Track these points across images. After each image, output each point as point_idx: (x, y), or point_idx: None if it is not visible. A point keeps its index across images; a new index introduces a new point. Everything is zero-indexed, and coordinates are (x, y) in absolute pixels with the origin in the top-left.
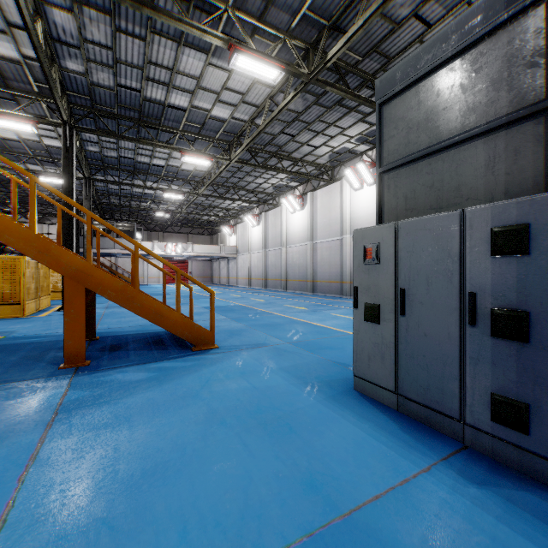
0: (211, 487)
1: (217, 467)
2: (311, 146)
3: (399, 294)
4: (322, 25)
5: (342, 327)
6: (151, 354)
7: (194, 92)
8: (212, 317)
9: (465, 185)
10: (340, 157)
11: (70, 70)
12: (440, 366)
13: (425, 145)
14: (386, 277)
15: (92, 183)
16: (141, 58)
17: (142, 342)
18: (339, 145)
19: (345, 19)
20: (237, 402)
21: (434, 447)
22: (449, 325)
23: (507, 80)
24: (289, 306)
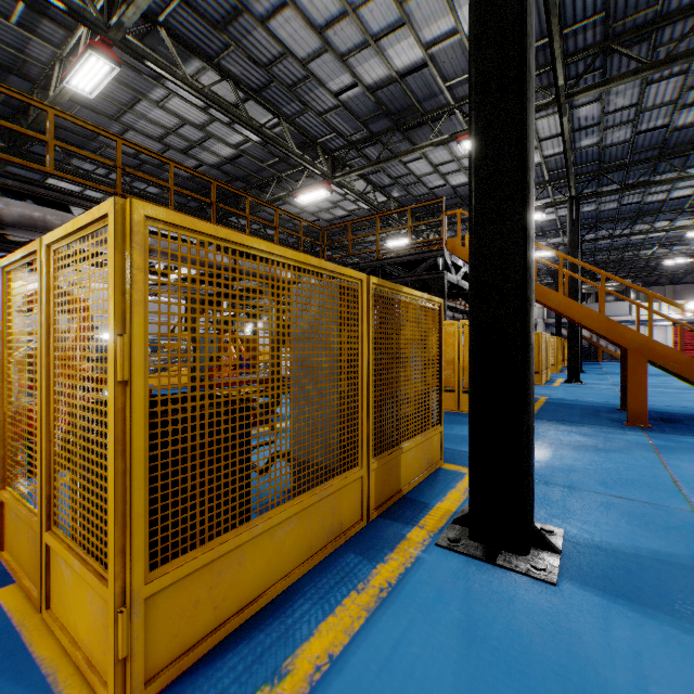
0: None
1: None
2: None
3: None
4: None
5: None
6: None
7: None
8: None
9: None
10: None
11: (583, 147)
12: None
13: None
14: None
15: None
16: (675, 91)
17: None
18: None
19: None
20: None
21: None
22: None
23: None
24: None
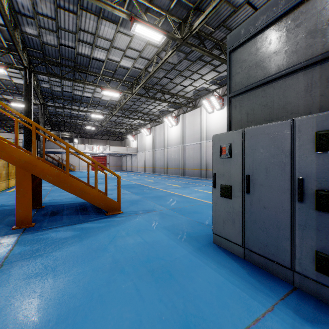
0: None
1: (116, 311)
2: (182, 86)
3: (245, 179)
4: (189, 7)
5: (202, 198)
6: (77, 218)
7: (109, 50)
8: (119, 192)
9: (289, 104)
10: (200, 93)
11: (28, 33)
12: (276, 229)
13: (261, 77)
14: (236, 167)
15: (46, 108)
16: (74, 26)
17: (73, 209)
18: (199, 85)
19: (204, 4)
20: (133, 253)
21: (273, 289)
22: (282, 201)
23: (321, 30)
24: (169, 184)
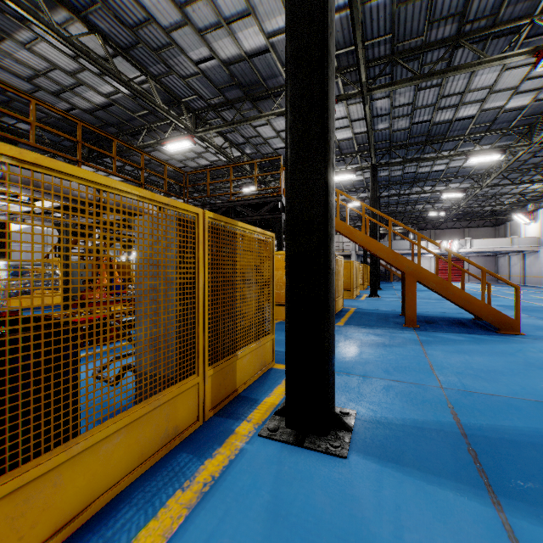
0: (535, 384)
1: (538, 380)
2: None
3: None
4: None
5: None
6: (459, 329)
7: (485, 99)
8: (517, 308)
9: None
10: None
11: (379, 129)
12: None
13: None
14: None
15: None
16: (435, 98)
17: (447, 322)
18: None
19: None
20: None
21: None
22: None
23: None
24: None
